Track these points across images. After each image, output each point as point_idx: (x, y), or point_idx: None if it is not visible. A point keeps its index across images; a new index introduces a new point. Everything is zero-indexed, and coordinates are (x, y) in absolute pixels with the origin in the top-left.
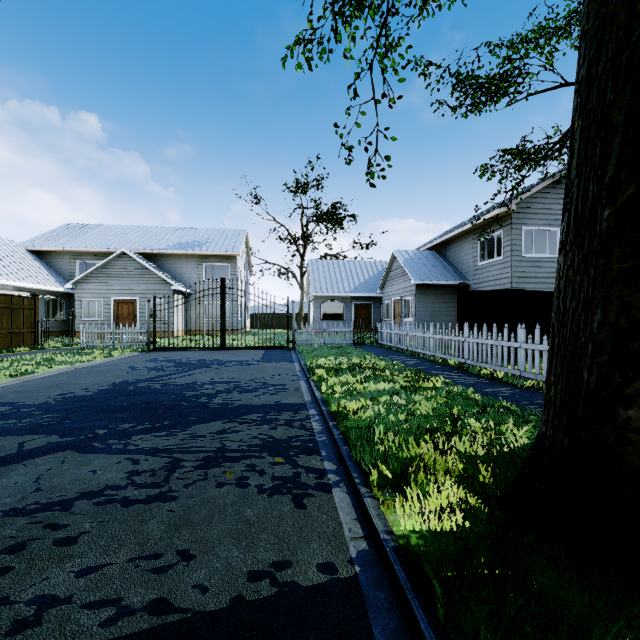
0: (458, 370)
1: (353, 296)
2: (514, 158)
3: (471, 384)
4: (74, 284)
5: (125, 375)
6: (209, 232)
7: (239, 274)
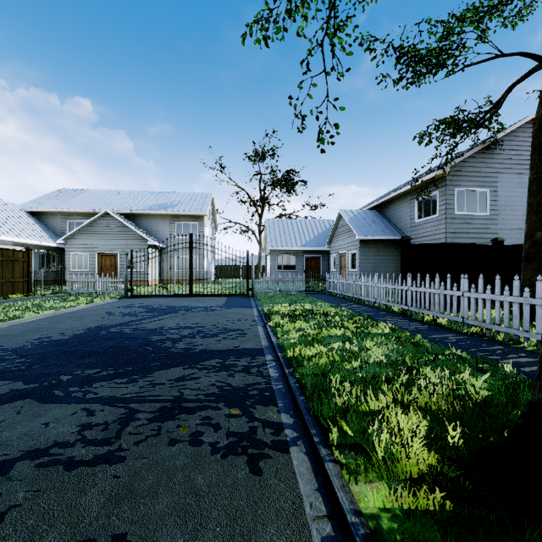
0: (402, 316)
1: (304, 250)
2: (448, 127)
3: (417, 330)
4: (64, 240)
5: (101, 320)
6: (180, 195)
7: (206, 231)
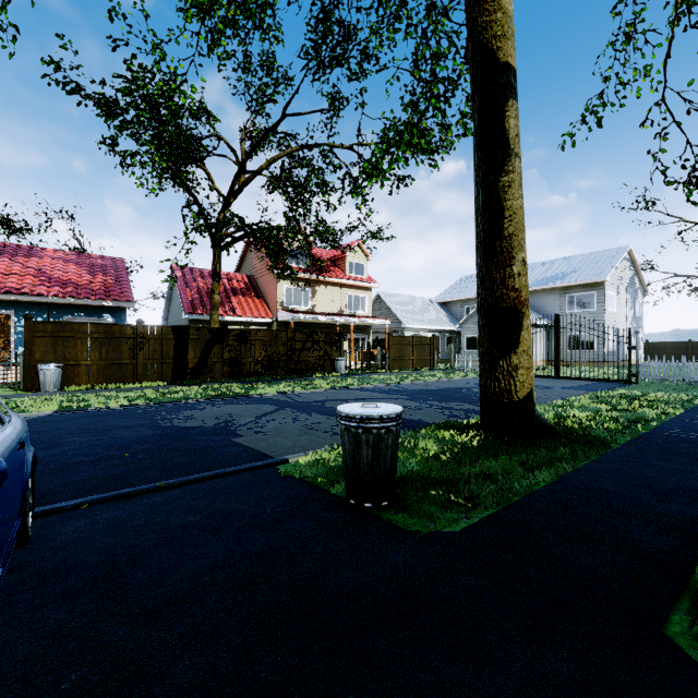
0: None
1: None
2: None
3: (697, 418)
4: (460, 325)
5: (458, 385)
6: (579, 259)
7: (611, 300)
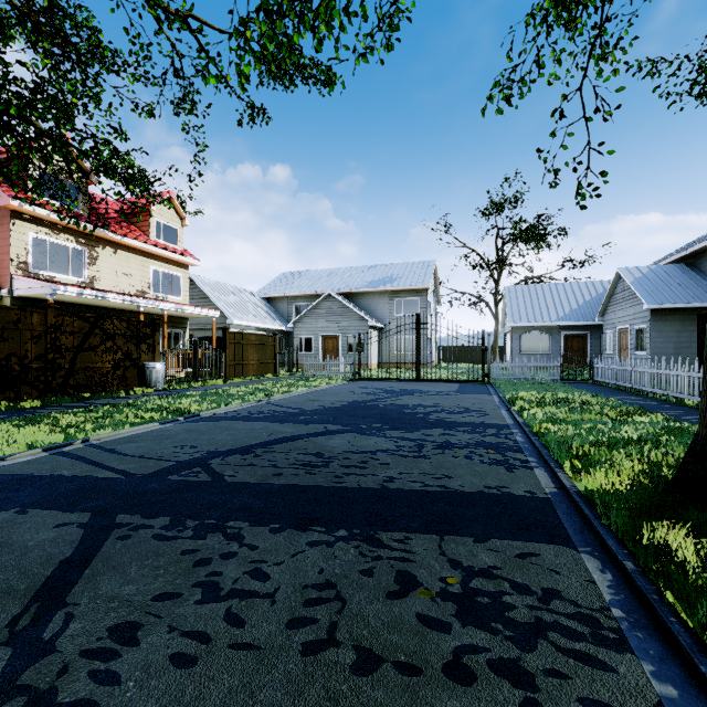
0: (695, 410)
1: (562, 325)
2: None
3: None
4: (293, 324)
5: (351, 397)
6: (398, 267)
7: (428, 307)
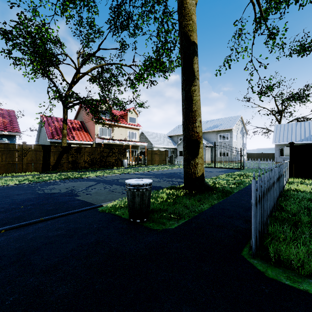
0: None
1: (303, 143)
2: None
3: None
4: (177, 145)
5: (176, 171)
6: (223, 120)
7: (235, 136)
